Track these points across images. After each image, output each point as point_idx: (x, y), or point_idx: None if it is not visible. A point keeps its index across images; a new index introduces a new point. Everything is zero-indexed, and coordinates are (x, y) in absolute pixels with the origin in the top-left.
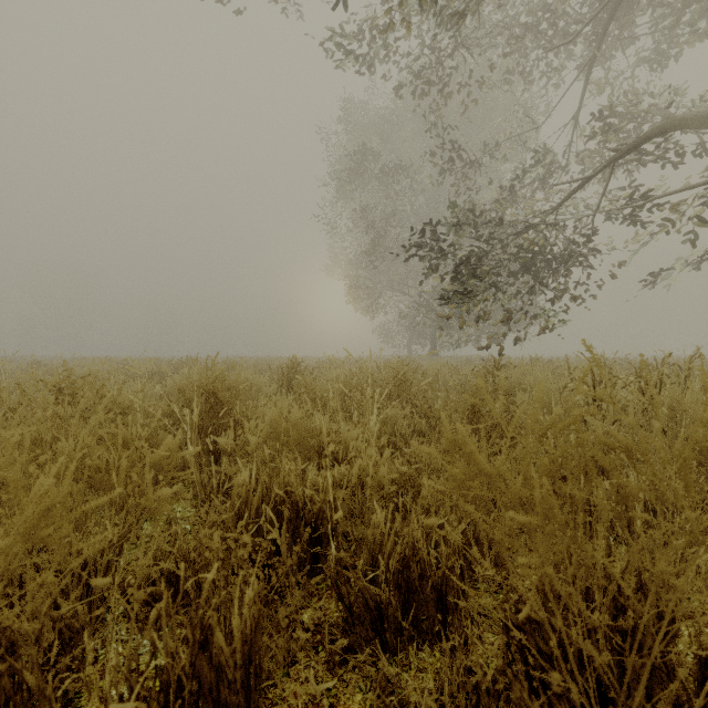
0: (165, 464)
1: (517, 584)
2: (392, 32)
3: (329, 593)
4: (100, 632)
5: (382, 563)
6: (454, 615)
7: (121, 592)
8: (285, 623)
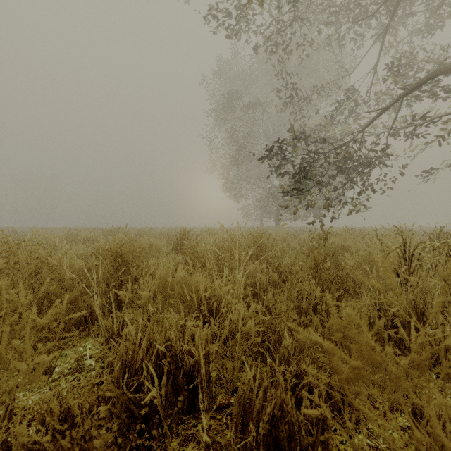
0: (52, 326)
1: None
2: (252, 1)
3: None
4: None
5: (252, 429)
6: None
7: None
8: None
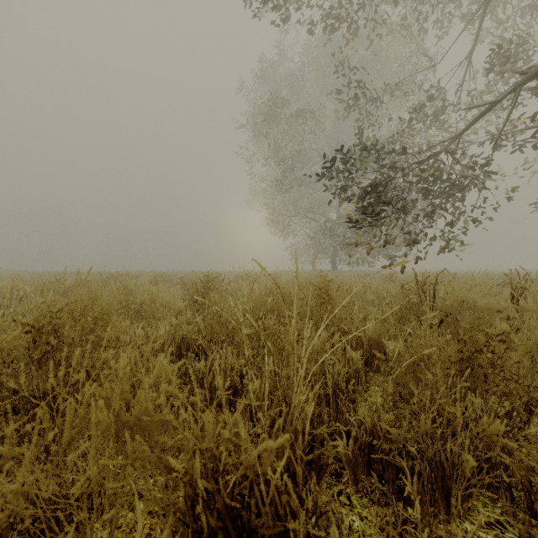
0: None
1: None
2: None
3: None
4: None
5: None
6: None
7: None
8: None
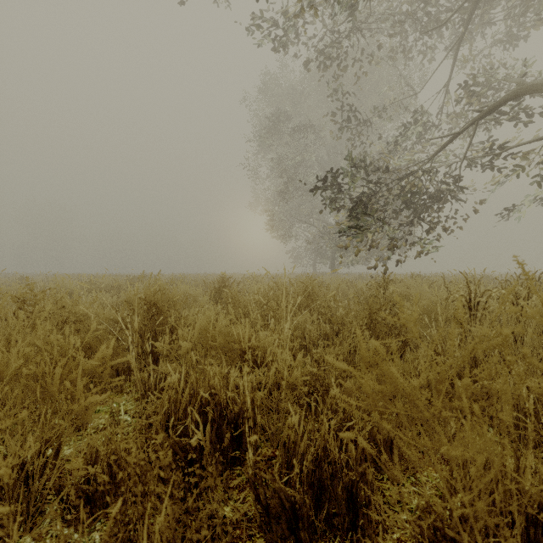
0: (99, 371)
1: (433, 502)
2: (301, 13)
3: (248, 485)
4: (35, 528)
5: (296, 466)
6: (364, 516)
7: (55, 491)
8: (205, 527)
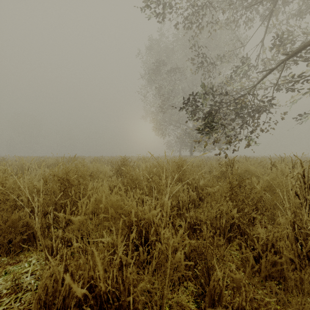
0: None
1: None
2: None
3: None
4: None
5: None
6: None
7: None
8: None
